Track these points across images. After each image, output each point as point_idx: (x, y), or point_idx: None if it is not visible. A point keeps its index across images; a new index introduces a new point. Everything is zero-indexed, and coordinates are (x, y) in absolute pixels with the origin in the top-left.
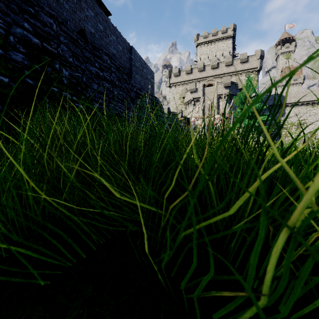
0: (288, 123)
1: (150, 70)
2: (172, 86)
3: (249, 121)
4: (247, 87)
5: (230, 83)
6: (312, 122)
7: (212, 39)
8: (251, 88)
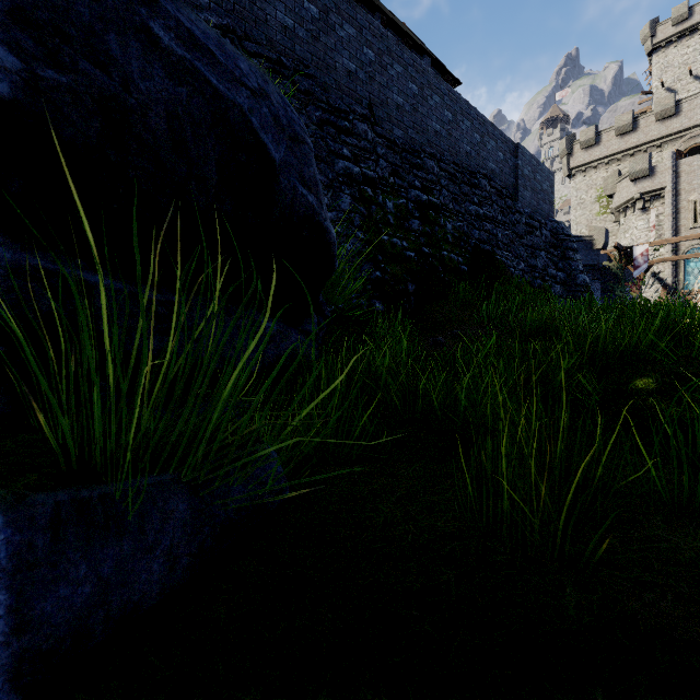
0: None
1: (546, 172)
2: (576, 173)
3: None
4: None
5: None
6: None
7: None
8: None
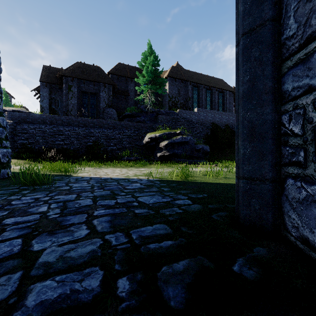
0: None
1: None
2: None
3: None
4: None
5: None
6: None
7: None
8: None
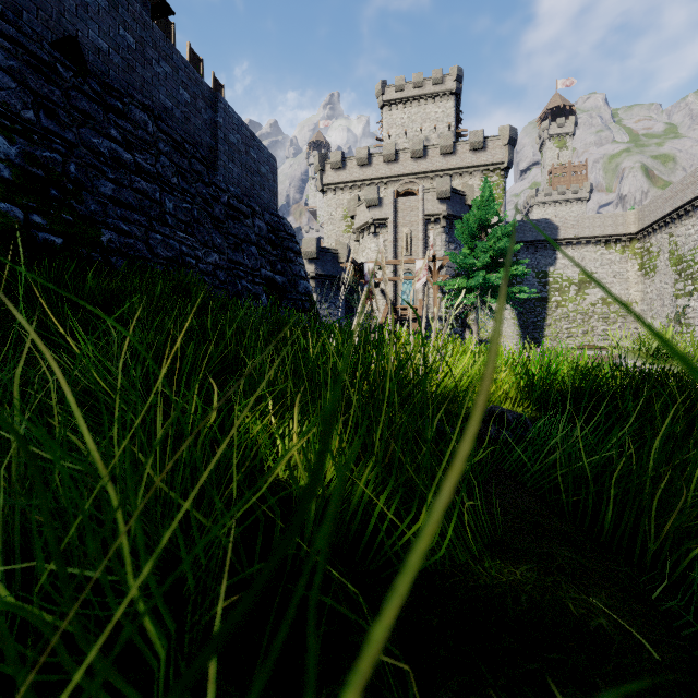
0: (563, 280)
1: (266, 154)
2: (328, 190)
3: (487, 275)
4: (483, 203)
5: (450, 192)
6: (606, 278)
7: (413, 94)
8: (492, 207)
